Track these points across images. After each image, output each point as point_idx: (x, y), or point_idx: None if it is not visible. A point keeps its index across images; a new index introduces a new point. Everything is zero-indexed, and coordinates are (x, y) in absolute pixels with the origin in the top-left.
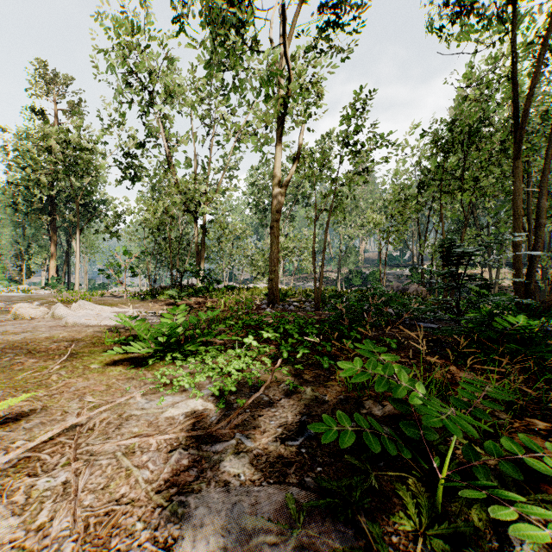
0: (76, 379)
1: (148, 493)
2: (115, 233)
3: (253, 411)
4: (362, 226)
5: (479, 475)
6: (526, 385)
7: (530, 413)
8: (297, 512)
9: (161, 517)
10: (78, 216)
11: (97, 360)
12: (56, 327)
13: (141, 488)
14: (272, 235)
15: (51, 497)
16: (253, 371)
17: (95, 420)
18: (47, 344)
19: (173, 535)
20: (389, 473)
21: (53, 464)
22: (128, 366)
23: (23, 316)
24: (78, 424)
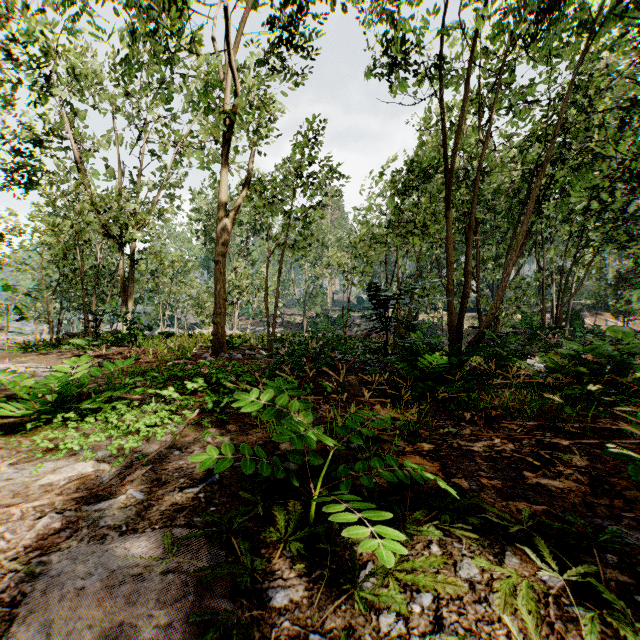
0: None
1: (1, 562)
2: None
3: (156, 466)
4: (329, 265)
5: (341, 486)
6: (433, 417)
7: (424, 439)
8: (172, 545)
9: (13, 579)
10: None
11: None
12: None
13: None
14: (217, 272)
15: None
16: (168, 425)
17: None
18: None
19: (25, 592)
20: (279, 501)
21: None
22: None
23: None
24: None
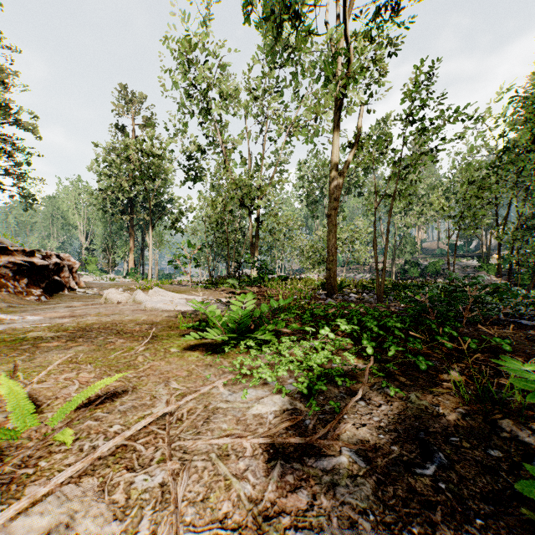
0: (159, 362)
1: (255, 518)
2: (180, 228)
3: (351, 418)
4: (420, 213)
5: None
6: None
7: None
8: None
9: None
10: (150, 215)
11: (175, 344)
12: (137, 310)
13: (244, 508)
14: (329, 224)
15: (150, 501)
16: (336, 367)
17: (183, 410)
18: (132, 326)
19: None
20: None
21: (148, 458)
22: (203, 351)
23: (111, 300)
24: (167, 412)
